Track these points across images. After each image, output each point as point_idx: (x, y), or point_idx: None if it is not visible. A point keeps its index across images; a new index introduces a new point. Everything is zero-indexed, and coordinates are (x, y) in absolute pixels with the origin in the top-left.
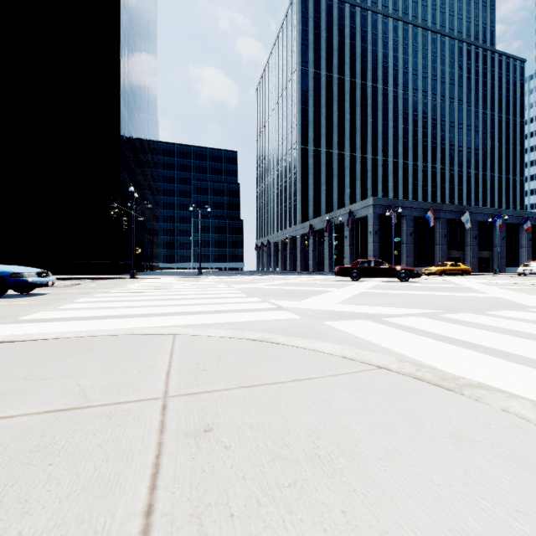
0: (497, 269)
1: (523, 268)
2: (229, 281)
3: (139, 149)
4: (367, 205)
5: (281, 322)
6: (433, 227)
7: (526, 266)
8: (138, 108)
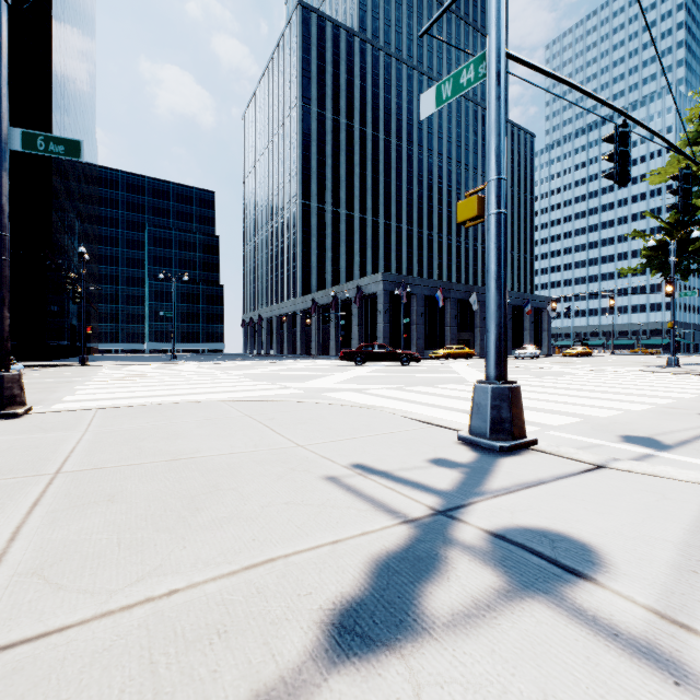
0: None
1: (519, 351)
2: (221, 368)
3: (74, 184)
4: (376, 281)
5: (291, 395)
6: (444, 307)
7: (522, 350)
8: (73, 126)
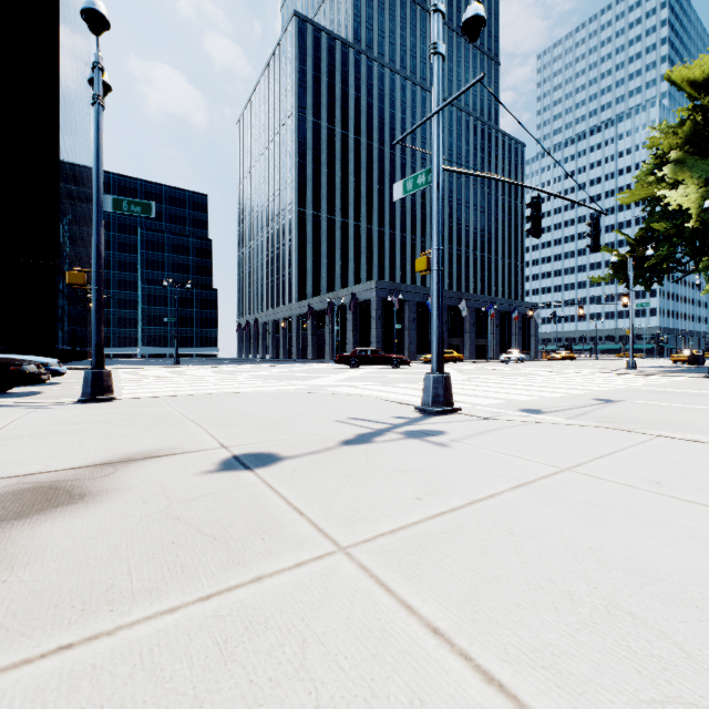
0: (489, 356)
1: (504, 356)
2: (227, 370)
3: (75, 192)
4: (370, 288)
5: (300, 389)
6: None
7: (508, 354)
8: (74, 136)
